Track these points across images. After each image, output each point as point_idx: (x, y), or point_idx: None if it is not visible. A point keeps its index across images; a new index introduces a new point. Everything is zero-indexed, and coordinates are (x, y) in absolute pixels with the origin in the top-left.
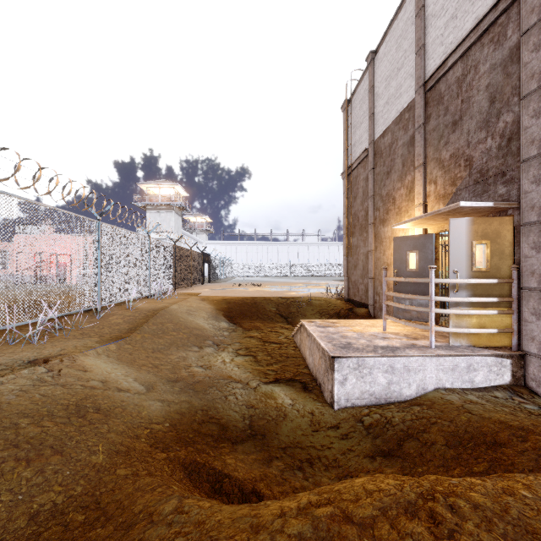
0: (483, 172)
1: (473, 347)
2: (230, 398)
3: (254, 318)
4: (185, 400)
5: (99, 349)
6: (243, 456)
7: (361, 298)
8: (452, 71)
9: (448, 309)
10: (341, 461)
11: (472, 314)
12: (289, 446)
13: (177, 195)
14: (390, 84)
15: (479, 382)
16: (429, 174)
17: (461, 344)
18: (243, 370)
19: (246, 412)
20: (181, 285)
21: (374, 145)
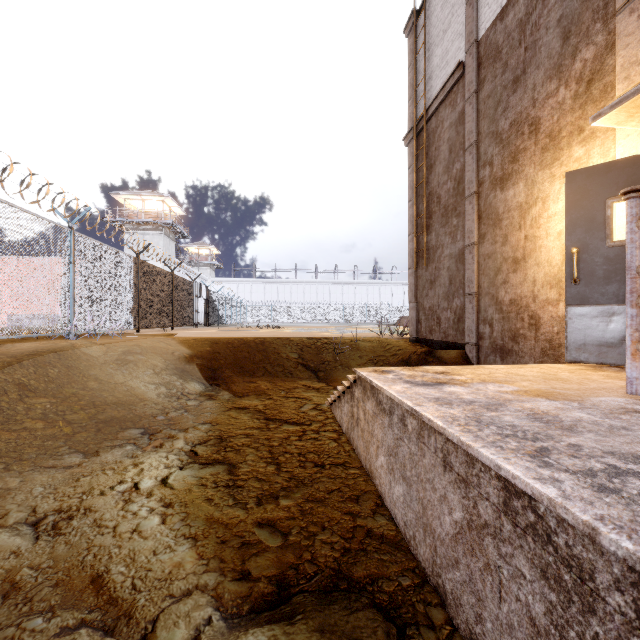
0: None
1: None
2: None
3: (257, 371)
4: None
5: None
6: None
7: (445, 335)
8: None
9: None
10: None
11: None
12: None
13: (169, 212)
14: None
15: None
16: None
17: None
18: (174, 536)
19: None
20: (152, 324)
21: (477, 49)
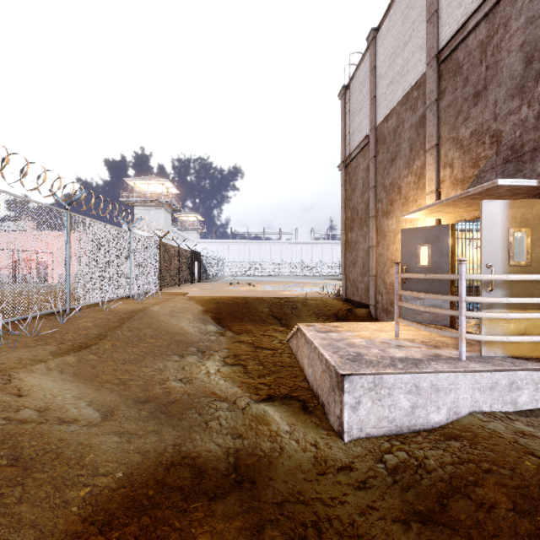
0: (515, 148)
1: (511, 358)
2: (212, 424)
3: (244, 320)
4: (153, 430)
5: (51, 362)
6: (224, 524)
7: (360, 298)
8: (474, 34)
9: (482, 312)
10: (360, 528)
11: (512, 318)
12: (287, 500)
13: (167, 192)
14: (394, 62)
15: (524, 403)
16: (444, 157)
17: (495, 354)
18: (230, 384)
19: (231, 446)
20: (168, 284)
21: (375, 131)
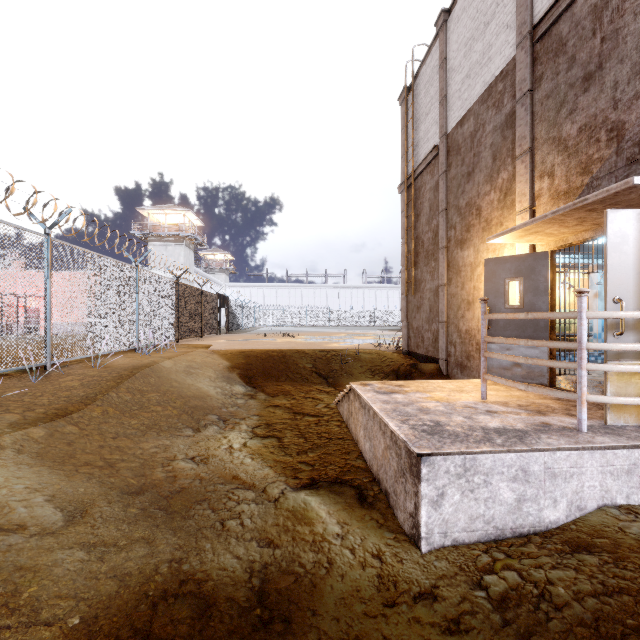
0: None
1: None
2: (230, 526)
3: (281, 378)
4: (142, 537)
5: (7, 437)
6: None
7: (427, 350)
8: None
9: (612, 364)
10: None
11: None
12: None
13: (189, 224)
14: (472, 49)
15: None
16: (540, 164)
17: (626, 423)
18: (260, 465)
19: (256, 559)
20: (187, 335)
21: (446, 140)
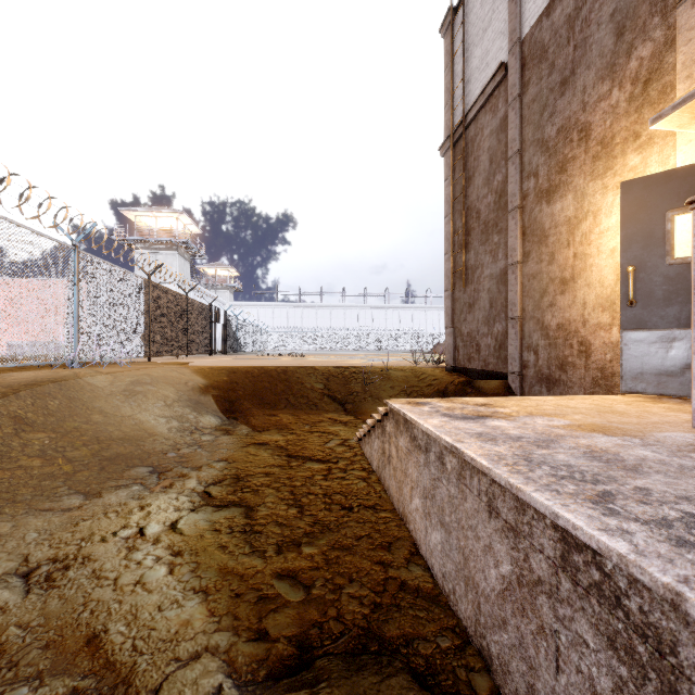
0: None
1: None
2: None
3: (279, 403)
4: None
5: None
6: None
7: (485, 363)
8: None
9: None
10: None
11: None
12: None
13: (184, 230)
14: None
15: None
16: None
17: None
18: (182, 589)
19: None
20: (164, 351)
21: (520, 49)
